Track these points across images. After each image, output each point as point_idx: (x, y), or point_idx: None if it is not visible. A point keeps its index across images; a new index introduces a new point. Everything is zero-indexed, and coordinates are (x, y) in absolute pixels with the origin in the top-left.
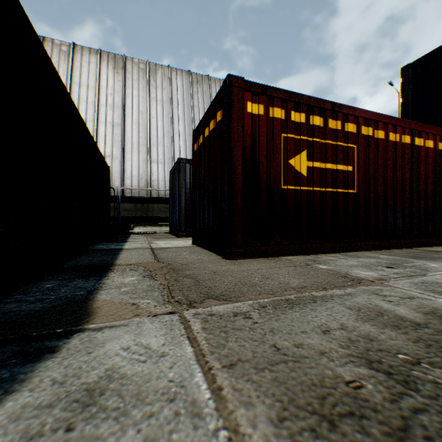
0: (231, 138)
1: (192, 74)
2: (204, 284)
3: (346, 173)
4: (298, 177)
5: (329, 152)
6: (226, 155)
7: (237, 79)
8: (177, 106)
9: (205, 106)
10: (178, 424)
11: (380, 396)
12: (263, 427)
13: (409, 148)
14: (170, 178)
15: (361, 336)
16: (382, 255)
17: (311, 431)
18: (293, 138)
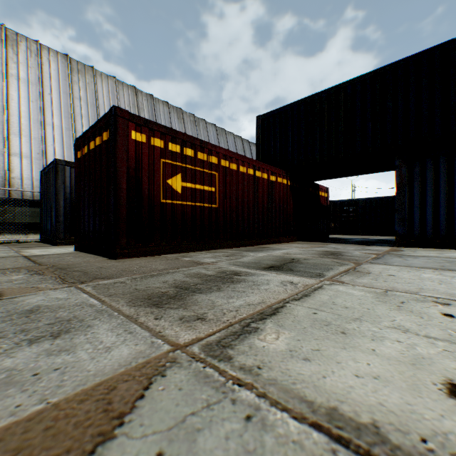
0: (116, 159)
1: (71, 60)
2: (92, 273)
3: (211, 193)
4: (174, 193)
5: (198, 177)
6: (112, 172)
7: (122, 110)
8: (51, 92)
9: (89, 101)
10: (84, 308)
11: (173, 293)
12: (122, 304)
13: (253, 178)
14: (42, 178)
15: (181, 281)
16: (232, 250)
17: (141, 301)
18: (171, 163)
